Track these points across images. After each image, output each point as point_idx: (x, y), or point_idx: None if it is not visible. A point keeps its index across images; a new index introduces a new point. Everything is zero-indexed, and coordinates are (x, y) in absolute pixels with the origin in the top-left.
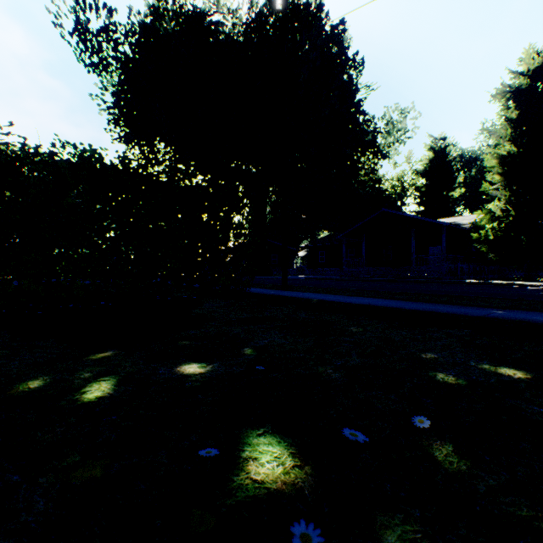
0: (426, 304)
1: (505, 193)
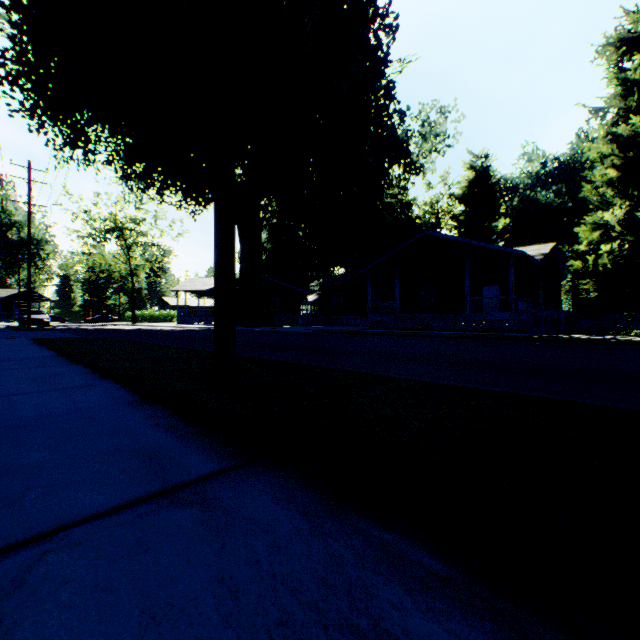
0: None
1: (619, 200)
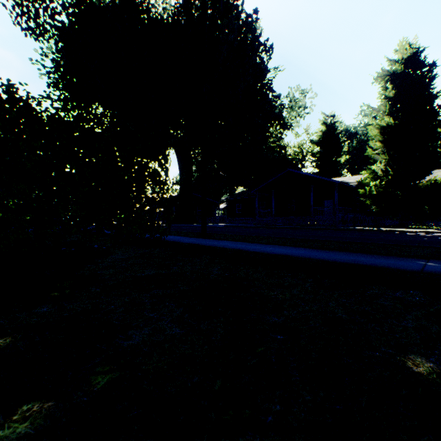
0: (345, 253)
1: (384, 157)
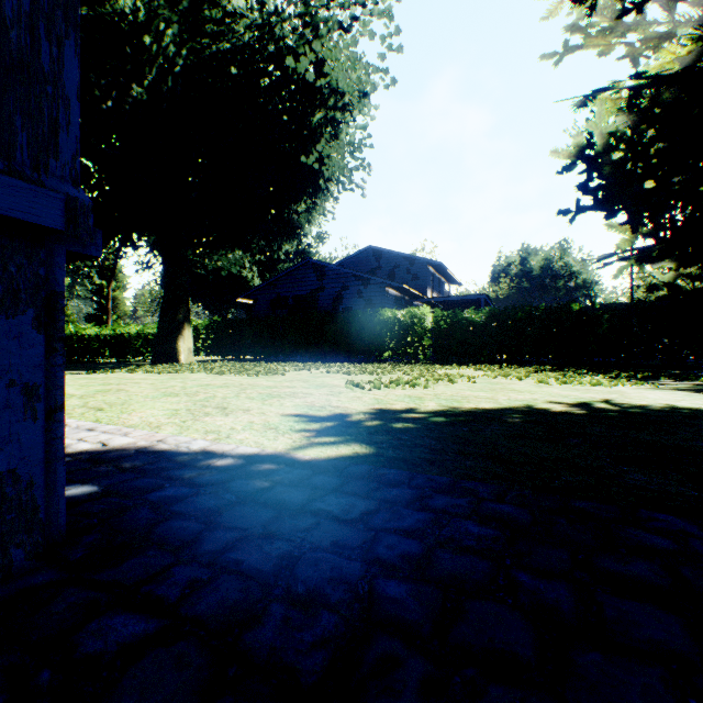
0: None
1: None
